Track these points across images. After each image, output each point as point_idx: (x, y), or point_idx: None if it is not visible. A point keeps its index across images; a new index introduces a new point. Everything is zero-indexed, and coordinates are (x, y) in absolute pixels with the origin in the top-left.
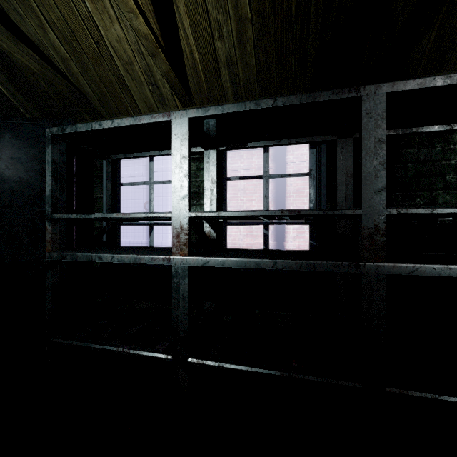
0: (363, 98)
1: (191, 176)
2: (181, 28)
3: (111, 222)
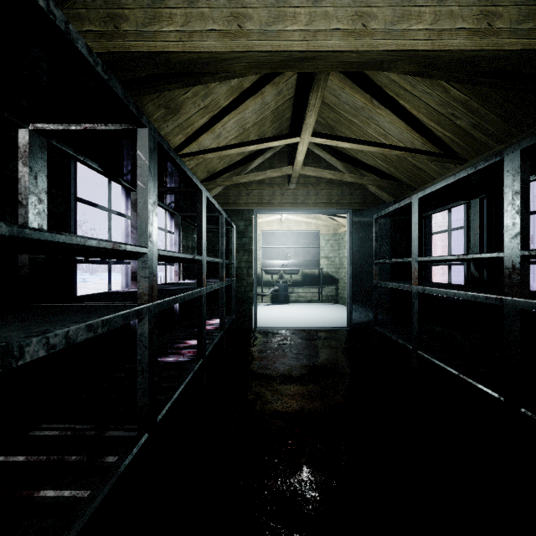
0: (504, 160)
1: (469, 222)
2: (431, 128)
3: None
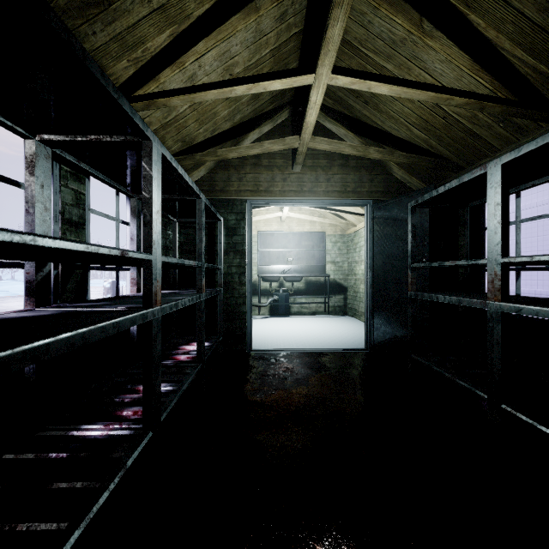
0: None
1: None
2: (514, 60)
3: (468, 268)
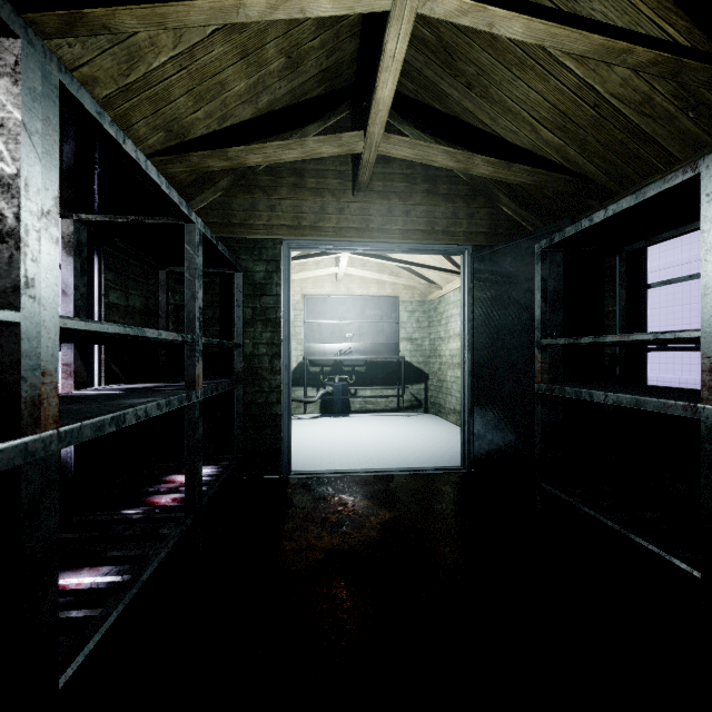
0: None
1: None
2: None
3: (624, 347)
